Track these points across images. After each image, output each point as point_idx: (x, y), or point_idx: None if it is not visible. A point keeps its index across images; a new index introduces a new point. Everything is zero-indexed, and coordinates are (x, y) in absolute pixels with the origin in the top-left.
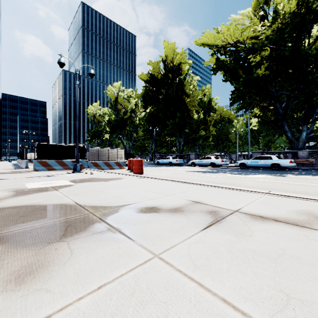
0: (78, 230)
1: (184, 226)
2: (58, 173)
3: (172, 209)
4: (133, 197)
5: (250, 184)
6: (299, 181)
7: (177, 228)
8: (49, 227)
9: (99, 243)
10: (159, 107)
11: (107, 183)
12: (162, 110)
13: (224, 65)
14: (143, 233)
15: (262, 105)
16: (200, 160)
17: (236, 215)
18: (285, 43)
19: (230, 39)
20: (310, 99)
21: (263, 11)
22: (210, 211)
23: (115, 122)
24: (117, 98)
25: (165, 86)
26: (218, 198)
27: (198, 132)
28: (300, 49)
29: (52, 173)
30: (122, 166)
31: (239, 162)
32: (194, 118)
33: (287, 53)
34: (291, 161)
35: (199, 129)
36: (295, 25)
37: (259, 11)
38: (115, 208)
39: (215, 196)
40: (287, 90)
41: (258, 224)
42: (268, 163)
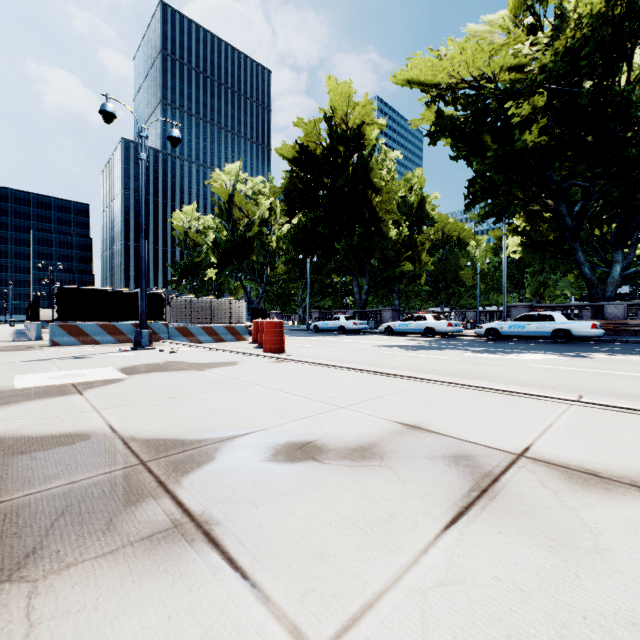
0: (86, 530)
1: (394, 512)
2: (101, 350)
3: (354, 451)
4: (257, 411)
5: (520, 376)
6: (625, 368)
7: (375, 521)
8: (4, 518)
9: (133, 590)
10: (318, 213)
11: (201, 375)
12: (324, 220)
13: (454, 127)
14: (277, 540)
15: (531, 209)
16: (404, 323)
17: (526, 471)
18: (580, 81)
19: (465, 73)
20: (630, 197)
21: (533, 16)
22: (454, 456)
23: (227, 246)
24: (231, 195)
25: (330, 170)
26: (465, 416)
27: (398, 266)
28: (612, 92)
29: (88, 350)
30: (241, 336)
31: (484, 327)
32: (389, 236)
33: (585, 101)
34: (595, 324)
35: (400, 259)
36: (601, 42)
37: (525, 16)
38: (208, 448)
39: (454, 409)
40: (583, 178)
41: (599, 502)
42: (546, 329)
